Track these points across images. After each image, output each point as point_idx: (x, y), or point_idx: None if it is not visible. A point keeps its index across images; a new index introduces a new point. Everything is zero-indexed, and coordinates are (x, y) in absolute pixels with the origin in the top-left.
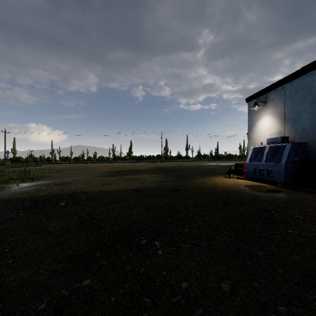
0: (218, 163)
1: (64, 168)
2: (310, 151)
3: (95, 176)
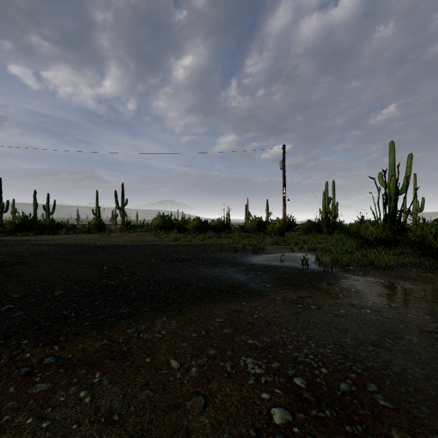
0: None
1: None
2: None
3: None
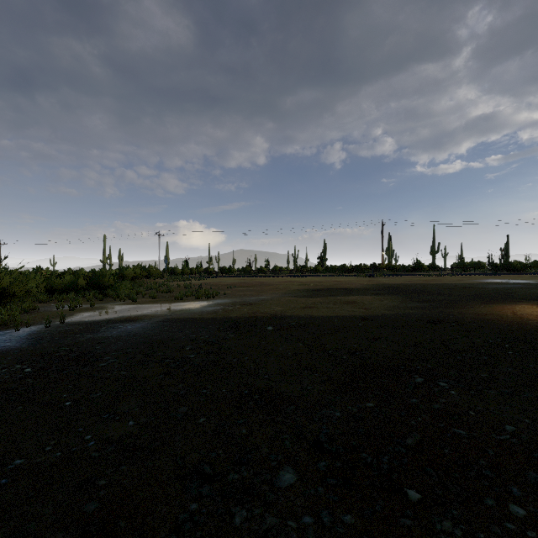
0: (512, 279)
1: (234, 284)
2: None
3: (285, 296)
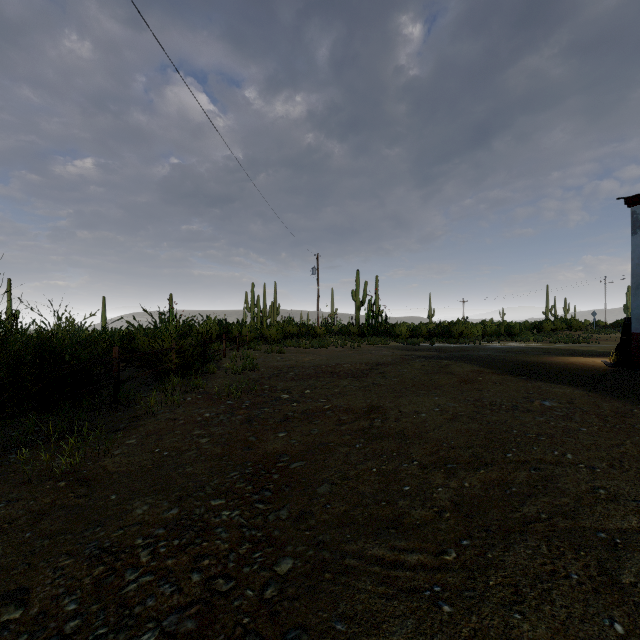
0: None
1: None
2: None
3: None
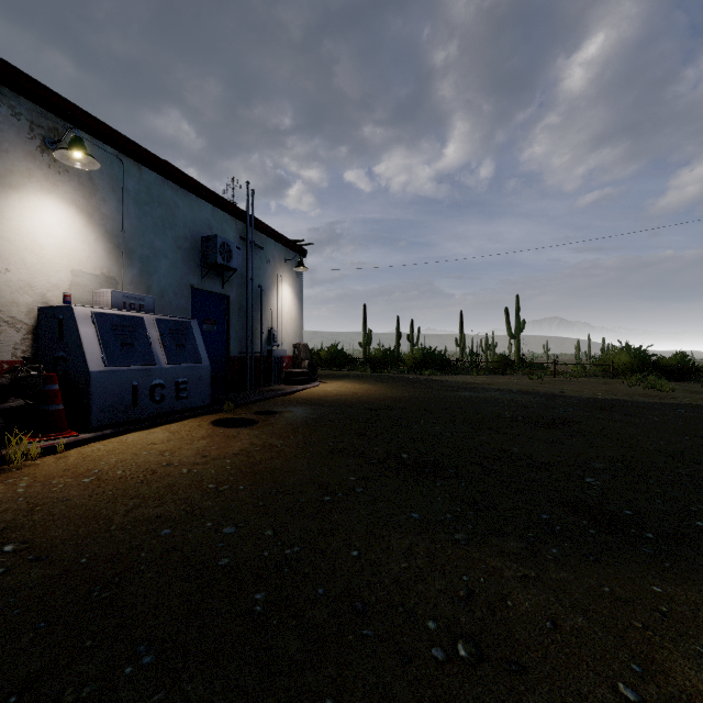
0: None
1: None
2: None
3: None
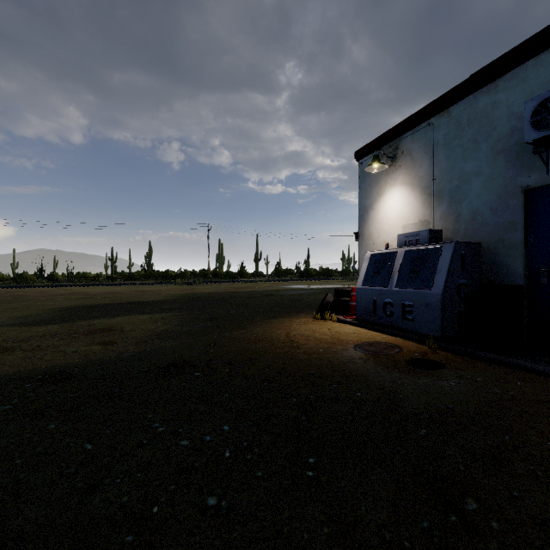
0: (307, 284)
1: None
2: (489, 263)
3: (0, 324)
